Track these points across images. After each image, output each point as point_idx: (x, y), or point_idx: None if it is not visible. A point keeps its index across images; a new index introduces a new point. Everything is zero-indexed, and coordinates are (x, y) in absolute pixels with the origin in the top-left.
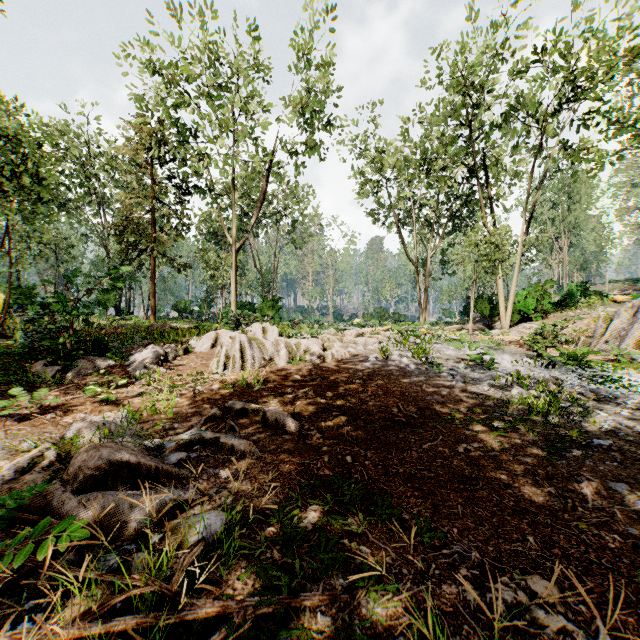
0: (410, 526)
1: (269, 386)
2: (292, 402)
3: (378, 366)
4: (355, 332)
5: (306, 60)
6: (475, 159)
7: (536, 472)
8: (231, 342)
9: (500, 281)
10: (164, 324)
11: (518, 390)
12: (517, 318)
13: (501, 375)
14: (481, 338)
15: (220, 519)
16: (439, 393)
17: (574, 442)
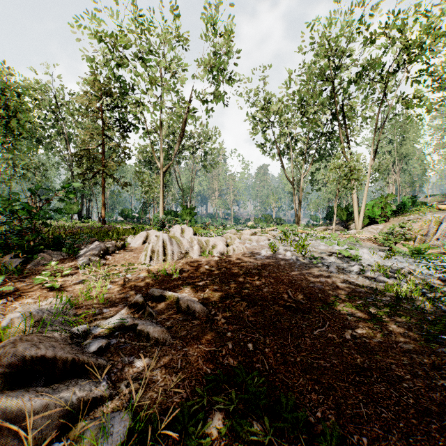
0: (318, 436)
1: (184, 275)
2: (202, 289)
3: (269, 258)
4: (250, 232)
5: (214, 33)
6: (337, 106)
7: (422, 361)
8: (156, 240)
9: (355, 194)
10: (111, 226)
11: (381, 278)
12: (367, 221)
13: (364, 265)
14: (342, 236)
15: (123, 426)
16: (319, 281)
17: (445, 329)
